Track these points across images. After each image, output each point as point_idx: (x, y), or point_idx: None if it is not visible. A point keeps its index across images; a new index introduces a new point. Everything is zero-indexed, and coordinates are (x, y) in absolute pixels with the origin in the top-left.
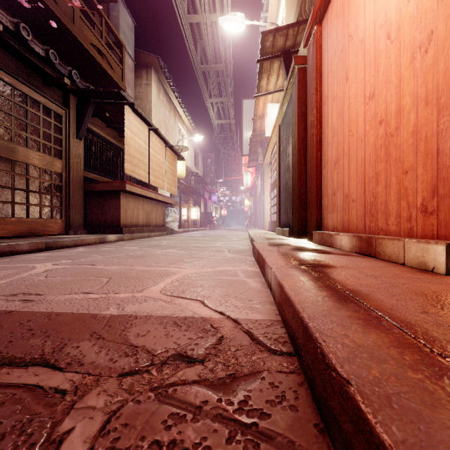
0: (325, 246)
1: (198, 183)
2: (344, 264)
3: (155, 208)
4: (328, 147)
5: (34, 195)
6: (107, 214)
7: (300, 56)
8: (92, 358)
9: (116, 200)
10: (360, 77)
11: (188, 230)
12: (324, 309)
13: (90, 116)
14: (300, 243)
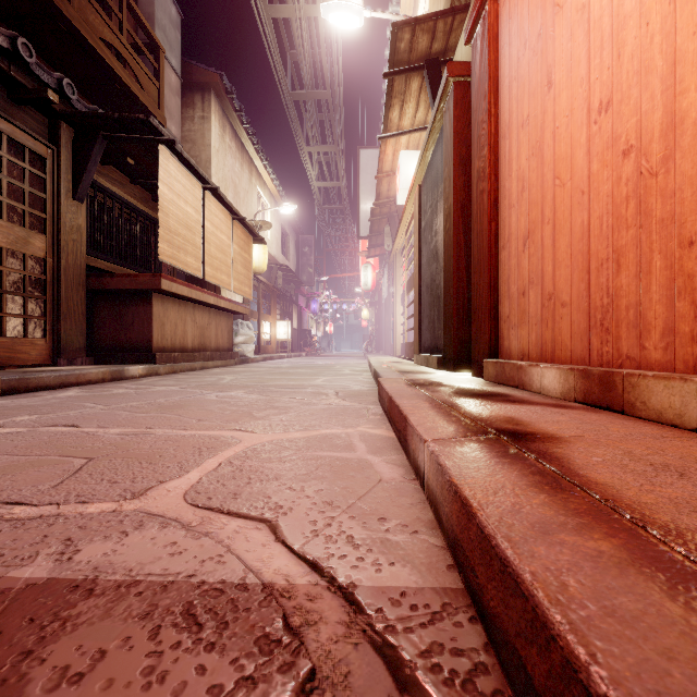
0: (508, 386)
1: (289, 281)
2: (577, 431)
3: (214, 321)
4: (511, 211)
5: None
6: (130, 329)
7: (458, 62)
8: None
9: (145, 306)
10: (579, 76)
11: (271, 358)
12: (661, 643)
13: (98, 161)
14: (462, 381)
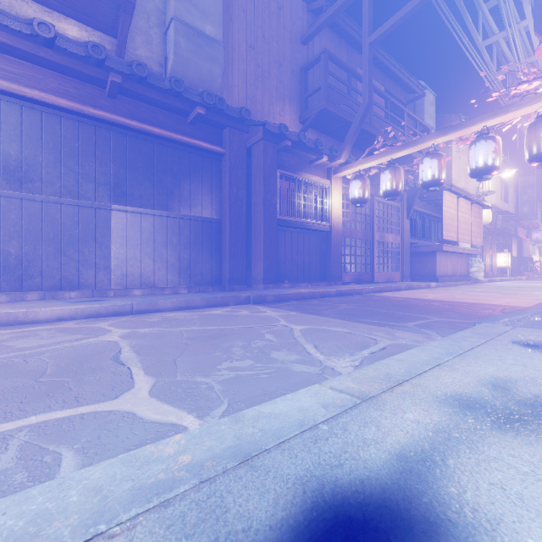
0: None
1: (507, 219)
2: None
3: (459, 260)
4: None
5: (389, 259)
6: (425, 267)
7: None
8: (492, 306)
9: (432, 257)
10: None
11: (493, 280)
12: None
13: (415, 202)
14: None
